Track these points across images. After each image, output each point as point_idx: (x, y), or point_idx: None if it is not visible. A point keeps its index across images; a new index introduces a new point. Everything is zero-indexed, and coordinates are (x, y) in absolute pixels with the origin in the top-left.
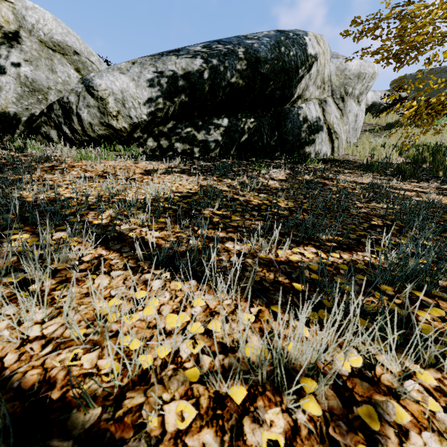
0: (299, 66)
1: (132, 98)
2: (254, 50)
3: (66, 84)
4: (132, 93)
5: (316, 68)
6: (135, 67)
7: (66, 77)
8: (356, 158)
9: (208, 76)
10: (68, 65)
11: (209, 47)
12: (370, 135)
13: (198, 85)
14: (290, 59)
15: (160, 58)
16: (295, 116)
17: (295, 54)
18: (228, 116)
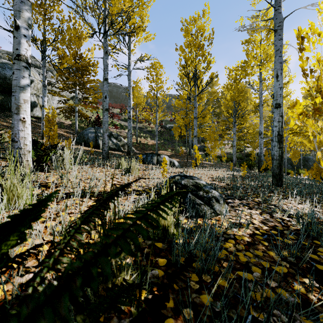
0: None
1: None
2: (4, 73)
3: None
4: None
5: (33, 84)
6: None
7: None
8: None
9: None
10: None
11: None
12: None
13: None
14: None
15: None
16: None
17: None
18: None
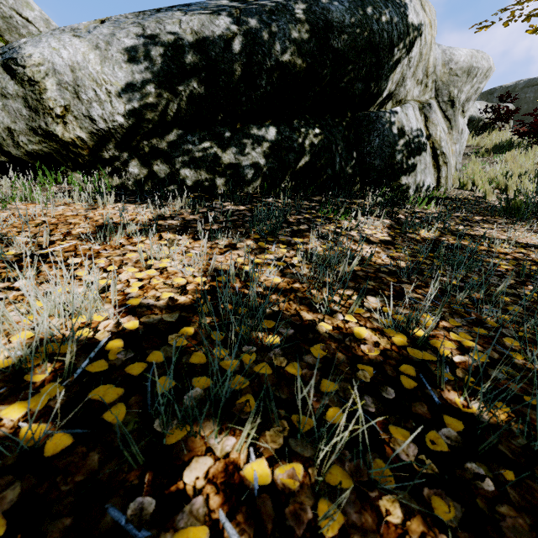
0: (396, 41)
1: (93, 81)
2: (322, 8)
3: None
4: (93, 72)
5: (418, 49)
6: (104, 26)
7: None
8: (474, 194)
9: (241, 48)
10: None
11: (243, 1)
12: (478, 161)
13: (222, 64)
14: (381, 28)
15: (154, 14)
16: (387, 126)
17: (388, 19)
18: (277, 124)
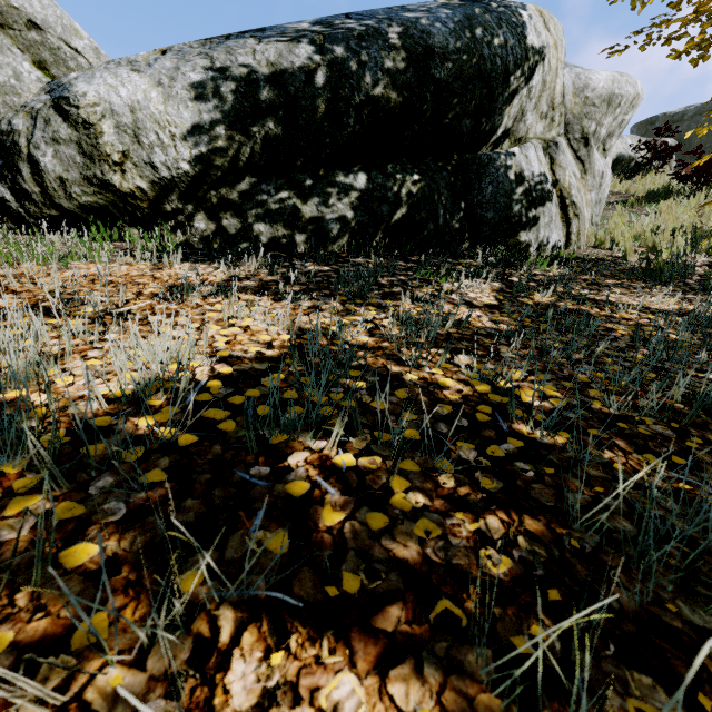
0: (511, 68)
1: (156, 123)
2: (421, 31)
3: (8, 93)
4: (156, 112)
5: (540, 76)
6: (167, 58)
7: (10, 77)
8: (613, 254)
9: (325, 81)
10: (17, 51)
11: (327, 24)
12: (624, 212)
13: (302, 100)
14: (493, 53)
15: (223, 42)
16: (501, 170)
17: (502, 42)
18: (367, 170)
